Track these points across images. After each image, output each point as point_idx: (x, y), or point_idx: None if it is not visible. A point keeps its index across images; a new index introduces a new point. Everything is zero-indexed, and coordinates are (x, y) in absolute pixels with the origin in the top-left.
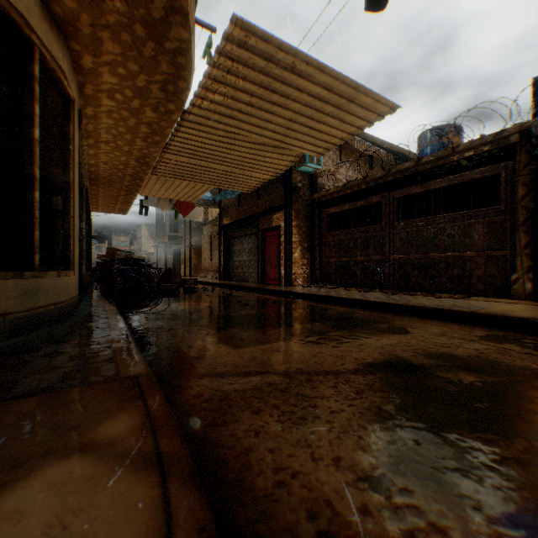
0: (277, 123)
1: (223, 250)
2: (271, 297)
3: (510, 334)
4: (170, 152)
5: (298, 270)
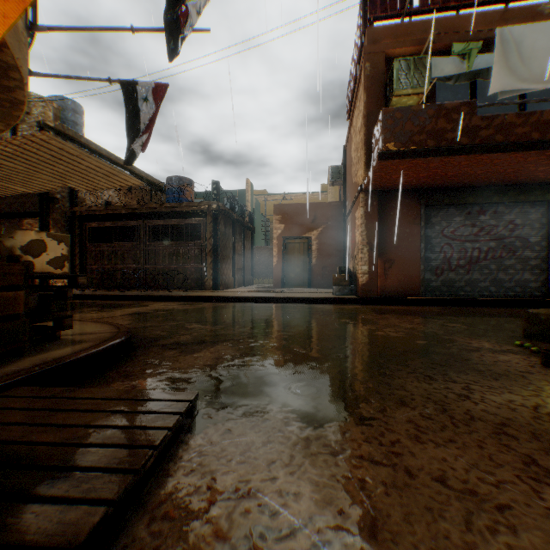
0: (58, 170)
1: None
2: None
3: (193, 302)
4: None
5: None
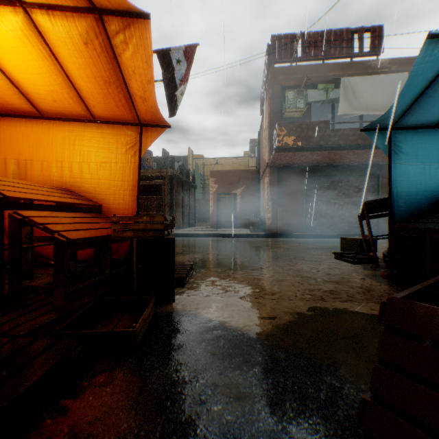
0: None
1: None
2: None
3: None
4: None
5: None
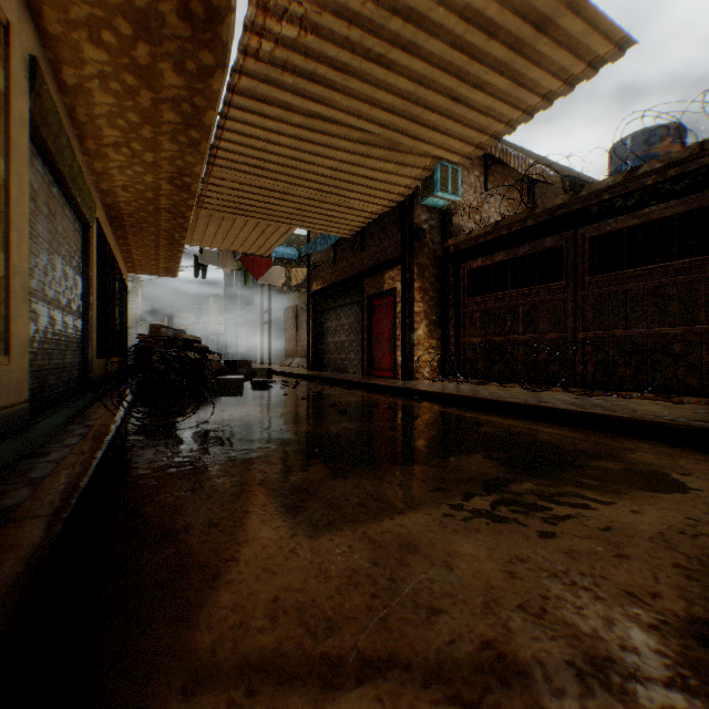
0: (397, 94)
1: (312, 328)
2: (382, 397)
3: None
4: (220, 165)
5: (423, 355)
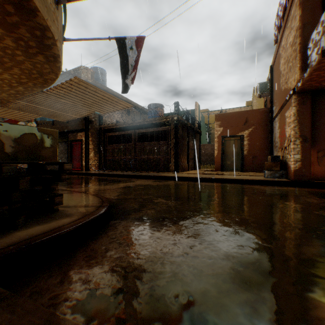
0: (87, 102)
1: None
2: (79, 176)
3: (161, 180)
4: (22, 100)
5: (93, 162)
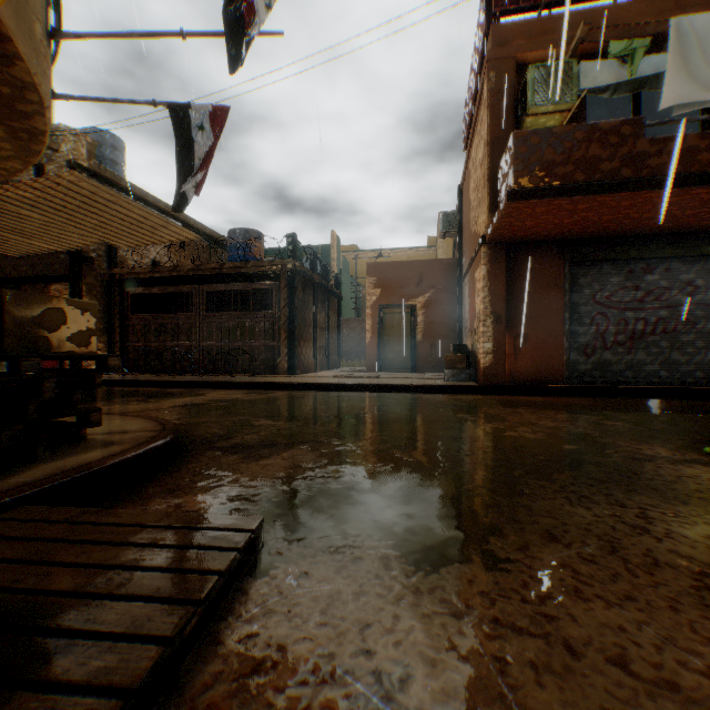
0: (91, 221)
1: None
2: None
3: (262, 391)
4: None
5: None
